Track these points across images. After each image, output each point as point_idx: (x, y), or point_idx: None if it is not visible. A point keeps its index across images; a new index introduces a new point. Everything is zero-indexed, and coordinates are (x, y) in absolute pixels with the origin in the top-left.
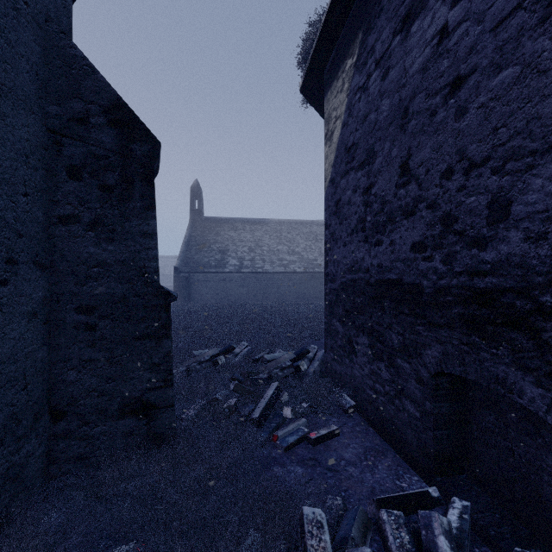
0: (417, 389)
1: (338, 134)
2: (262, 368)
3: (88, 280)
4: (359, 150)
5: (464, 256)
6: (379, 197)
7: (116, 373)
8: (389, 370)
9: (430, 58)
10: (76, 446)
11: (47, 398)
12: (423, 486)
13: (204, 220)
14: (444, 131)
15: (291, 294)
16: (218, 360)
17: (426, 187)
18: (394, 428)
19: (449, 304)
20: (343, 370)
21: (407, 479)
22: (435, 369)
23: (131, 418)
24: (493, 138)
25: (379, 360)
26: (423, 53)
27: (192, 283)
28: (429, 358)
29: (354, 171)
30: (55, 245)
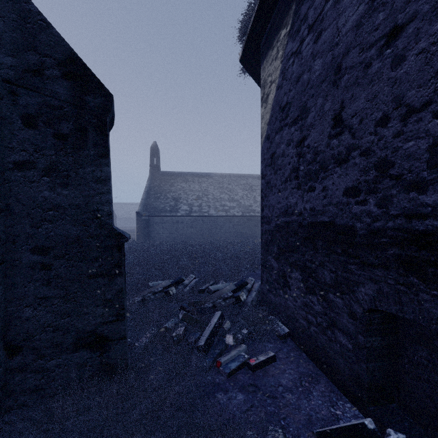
0: (349, 323)
1: (273, 96)
2: (207, 298)
3: (43, 223)
4: (292, 108)
5: (401, 199)
6: (312, 148)
7: (70, 309)
8: (321, 303)
9: (365, 14)
10: (31, 378)
11: (3, 335)
12: (356, 414)
13: (161, 174)
14: (379, 81)
15: (231, 233)
16: (170, 290)
17: (360, 136)
18: (326, 356)
19: (384, 246)
20: (278, 300)
21: (341, 406)
22: (369, 306)
23: (85, 351)
24: (436, 82)
25: (311, 294)
26: (356, 10)
27: (151, 224)
28: (363, 295)
29: (287, 126)
30: (11, 189)
